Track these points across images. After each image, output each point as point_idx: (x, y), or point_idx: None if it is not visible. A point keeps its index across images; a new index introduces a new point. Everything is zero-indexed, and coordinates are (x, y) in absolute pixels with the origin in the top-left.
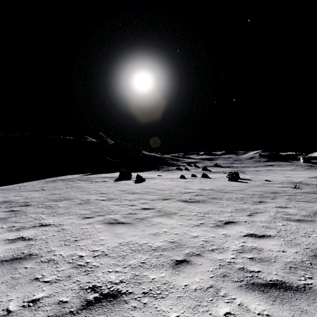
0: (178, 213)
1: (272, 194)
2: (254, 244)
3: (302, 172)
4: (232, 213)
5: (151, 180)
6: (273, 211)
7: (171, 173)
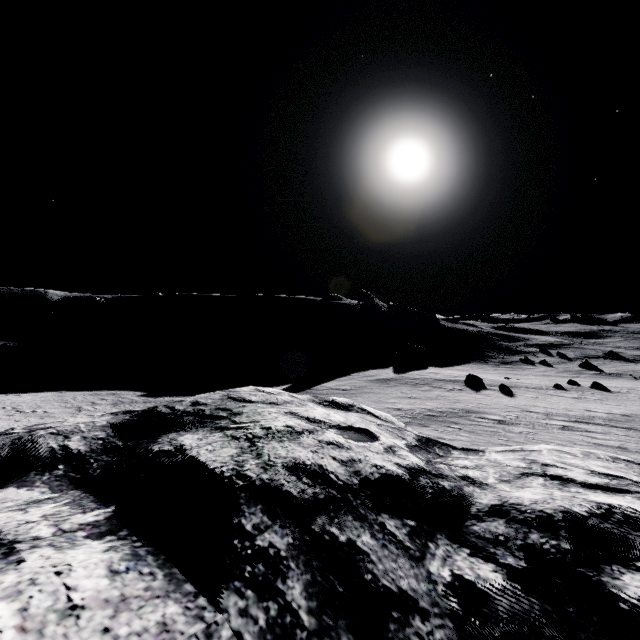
0: (606, 434)
1: None
2: None
3: None
4: None
5: (519, 392)
6: None
7: (517, 371)
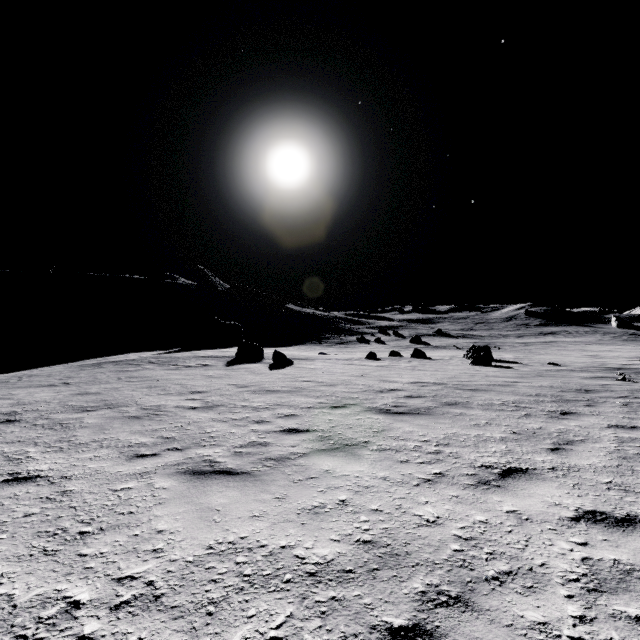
0: (372, 444)
1: (582, 394)
2: (620, 555)
3: (621, 347)
4: (507, 444)
5: (306, 363)
6: (608, 437)
7: (347, 349)
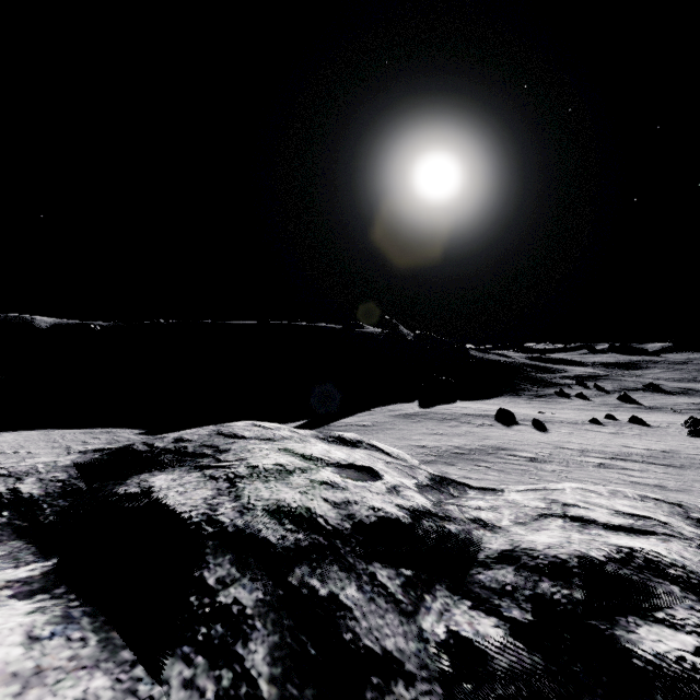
0: (644, 472)
1: None
2: None
3: None
4: (695, 477)
5: (554, 427)
6: None
7: (551, 405)
